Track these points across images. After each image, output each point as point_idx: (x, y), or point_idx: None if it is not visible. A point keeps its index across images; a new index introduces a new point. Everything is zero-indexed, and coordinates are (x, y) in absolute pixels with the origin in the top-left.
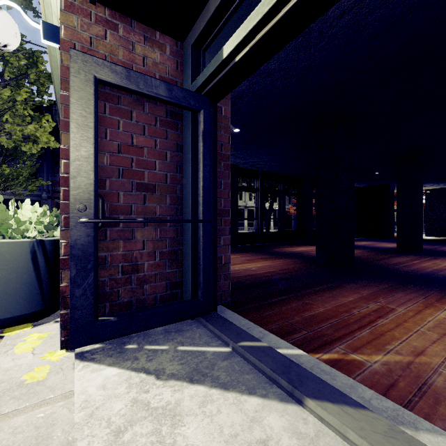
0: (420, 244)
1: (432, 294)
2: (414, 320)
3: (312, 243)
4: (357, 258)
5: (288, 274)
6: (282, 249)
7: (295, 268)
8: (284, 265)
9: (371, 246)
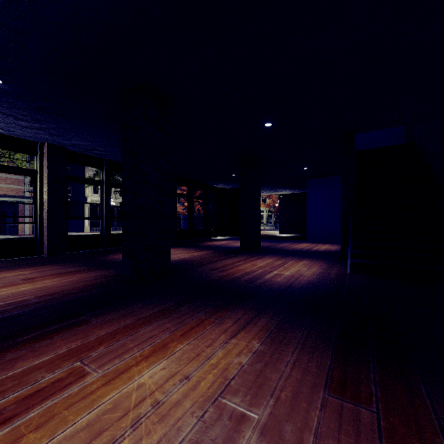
0: (258, 243)
1: (194, 319)
2: (71, 411)
3: (172, 245)
4: (189, 262)
5: (34, 306)
6: (120, 256)
7: (76, 289)
8: (70, 283)
9: (225, 246)
